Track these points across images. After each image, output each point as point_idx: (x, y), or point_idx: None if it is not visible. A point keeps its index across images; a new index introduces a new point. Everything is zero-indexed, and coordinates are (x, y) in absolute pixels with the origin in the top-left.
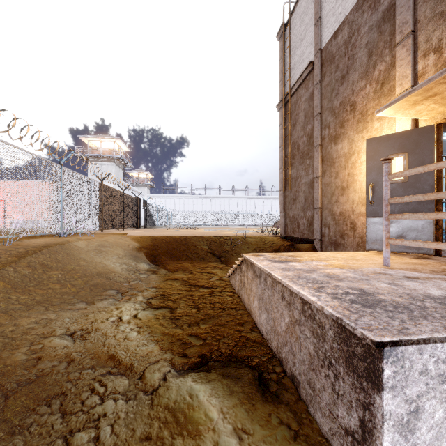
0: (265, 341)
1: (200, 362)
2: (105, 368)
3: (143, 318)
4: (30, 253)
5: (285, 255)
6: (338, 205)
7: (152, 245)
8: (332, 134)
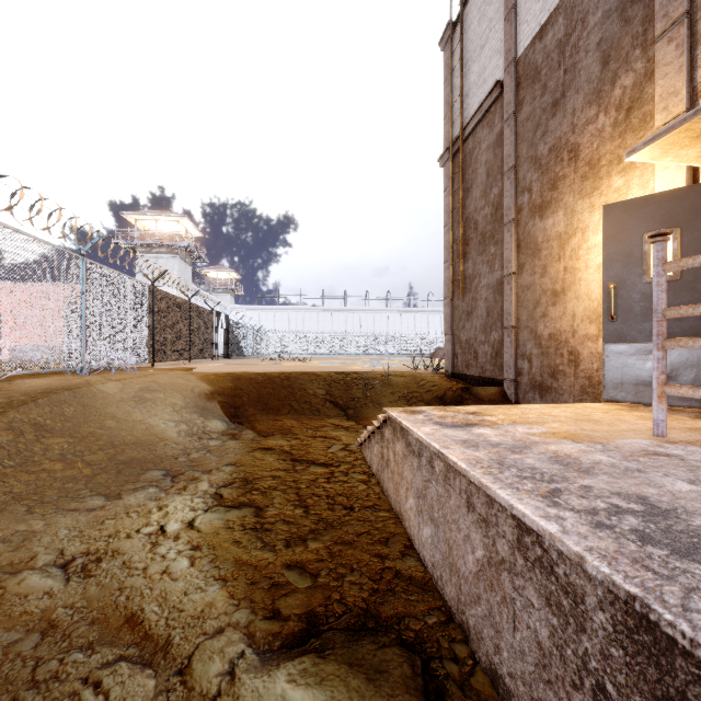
0: (431, 579)
1: (305, 631)
2: (114, 647)
3: (205, 527)
4: (15, 405)
5: (462, 411)
6: (546, 321)
7: (233, 389)
8: (535, 201)
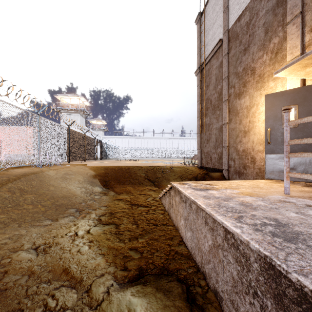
0: (190, 254)
1: (138, 275)
2: (59, 281)
3: (94, 233)
4: (11, 180)
5: (204, 183)
6: (241, 144)
7: (105, 173)
8: (236, 91)
